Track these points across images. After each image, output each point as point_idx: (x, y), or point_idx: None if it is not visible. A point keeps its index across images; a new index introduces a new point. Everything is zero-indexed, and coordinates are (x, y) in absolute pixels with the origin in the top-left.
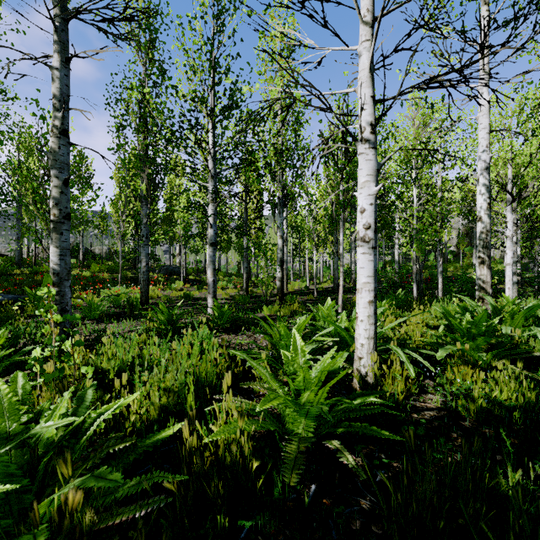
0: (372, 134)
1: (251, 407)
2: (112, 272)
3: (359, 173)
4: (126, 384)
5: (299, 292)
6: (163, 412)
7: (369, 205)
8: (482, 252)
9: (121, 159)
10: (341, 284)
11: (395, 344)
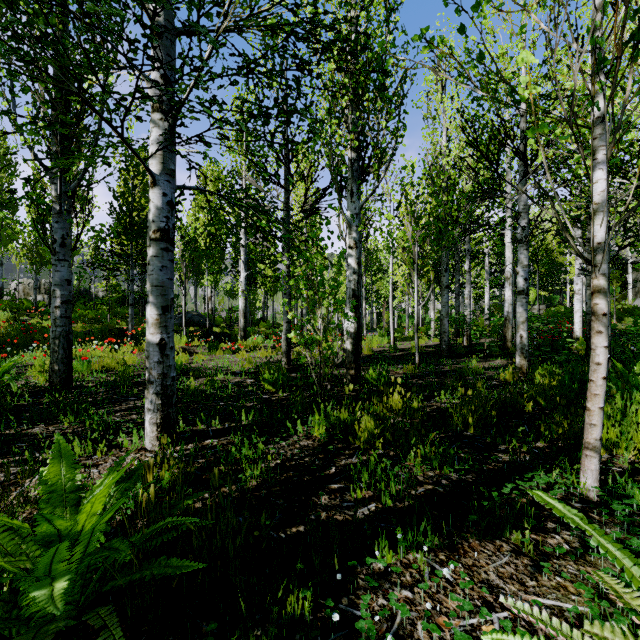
0: None
1: None
2: (97, 321)
3: None
4: None
5: (383, 356)
6: None
7: None
8: None
9: None
10: (600, 362)
11: None
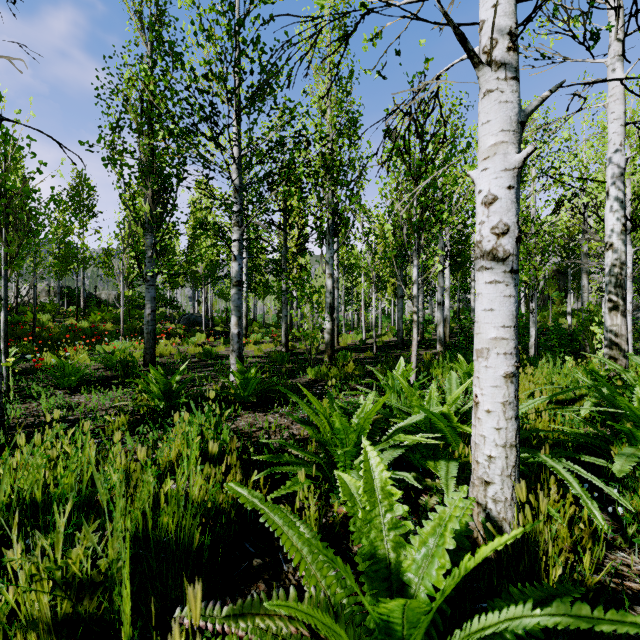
0: (510, 53)
1: None
2: (118, 322)
3: (484, 130)
4: None
5: (354, 347)
6: None
7: (504, 189)
8: (614, 293)
9: (102, 159)
10: (414, 338)
11: (545, 452)
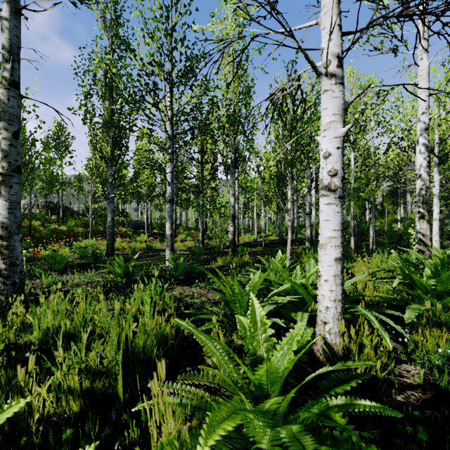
0: (339, 68)
1: (197, 404)
2: (86, 226)
3: (323, 113)
4: (31, 372)
5: (249, 244)
6: (86, 402)
7: (335, 149)
8: (421, 208)
9: (82, 119)
10: (289, 238)
11: (361, 305)
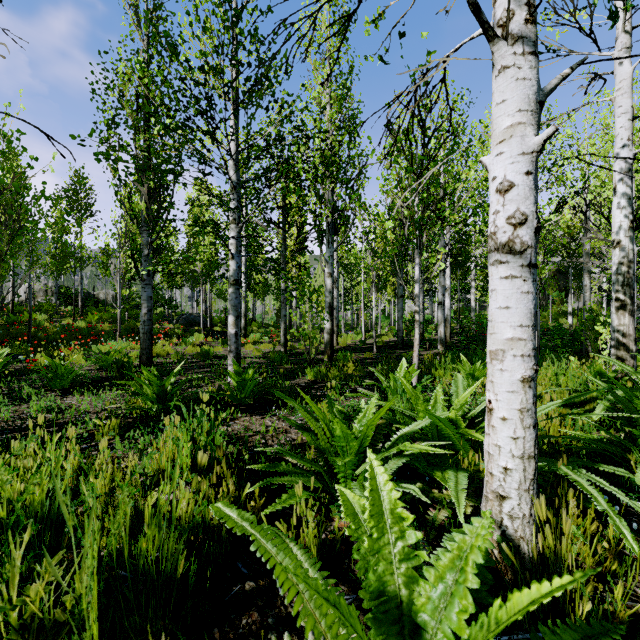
0: (528, 26)
1: None
2: (116, 322)
3: (499, 111)
4: None
5: (354, 347)
6: None
7: (521, 175)
8: (621, 292)
9: (94, 153)
10: (416, 338)
11: (564, 462)
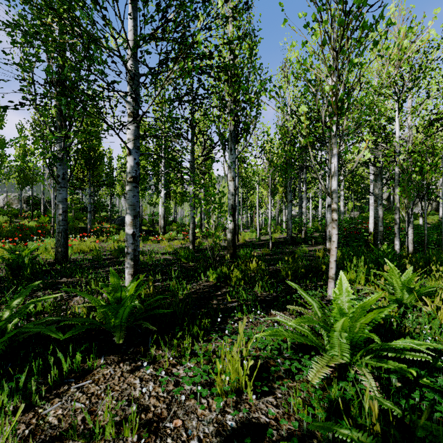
0: None
1: None
2: None
3: None
4: None
5: (251, 243)
6: None
7: None
8: None
9: None
10: (334, 241)
11: None
